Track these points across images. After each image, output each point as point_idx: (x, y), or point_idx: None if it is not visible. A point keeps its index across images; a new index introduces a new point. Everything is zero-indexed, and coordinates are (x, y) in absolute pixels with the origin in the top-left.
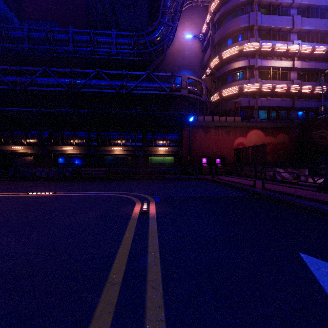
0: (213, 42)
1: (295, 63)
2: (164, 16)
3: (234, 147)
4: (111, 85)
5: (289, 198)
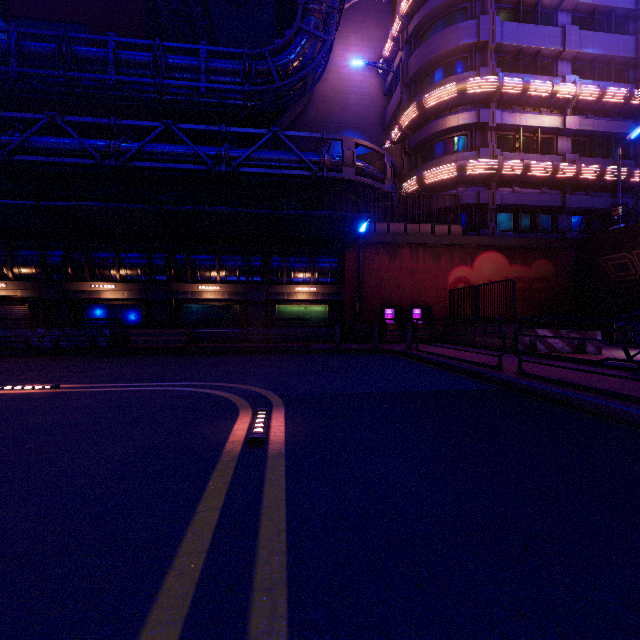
0: (407, 76)
1: (567, 121)
2: (307, 18)
3: (450, 286)
4: (196, 155)
5: (585, 396)
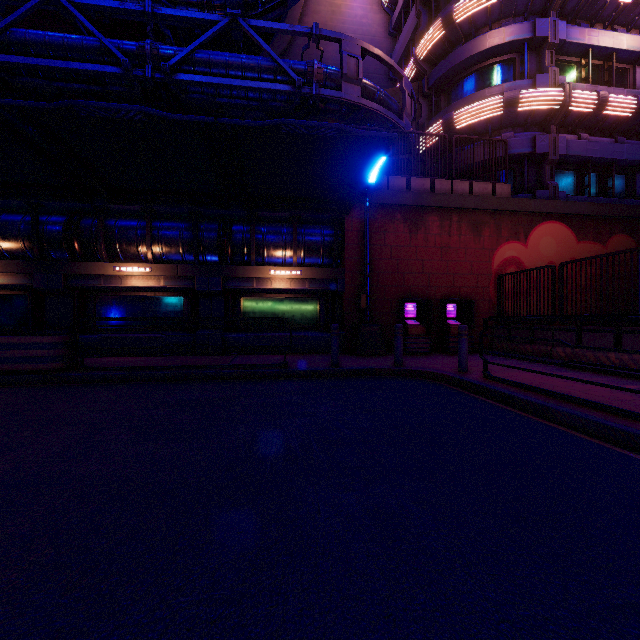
0: None
1: None
2: None
3: (495, 270)
4: (102, 48)
5: None
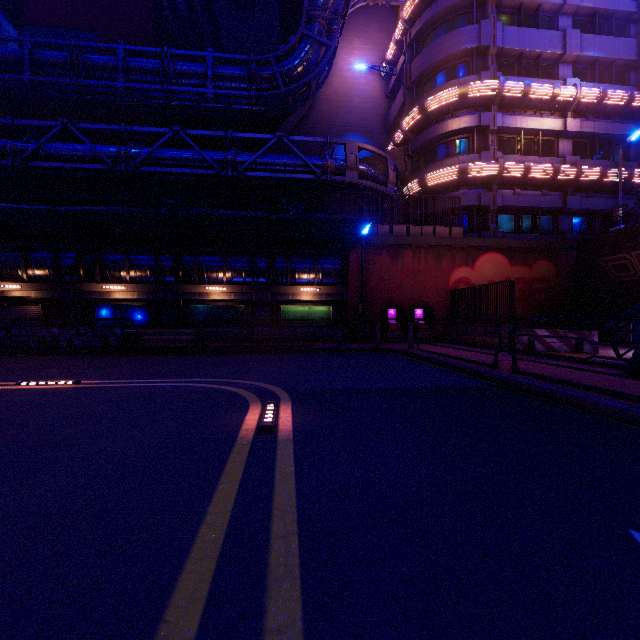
0: (409, 79)
1: (568, 123)
2: (311, 24)
3: (451, 287)
4: (203, 159)
5: (572, 391)
